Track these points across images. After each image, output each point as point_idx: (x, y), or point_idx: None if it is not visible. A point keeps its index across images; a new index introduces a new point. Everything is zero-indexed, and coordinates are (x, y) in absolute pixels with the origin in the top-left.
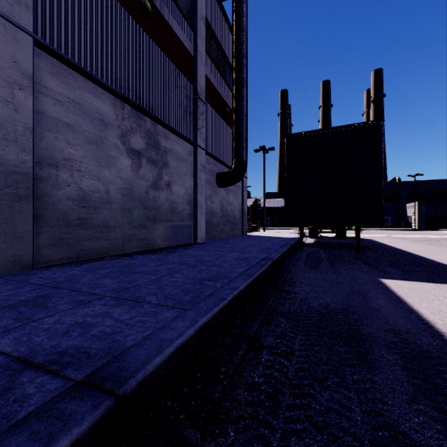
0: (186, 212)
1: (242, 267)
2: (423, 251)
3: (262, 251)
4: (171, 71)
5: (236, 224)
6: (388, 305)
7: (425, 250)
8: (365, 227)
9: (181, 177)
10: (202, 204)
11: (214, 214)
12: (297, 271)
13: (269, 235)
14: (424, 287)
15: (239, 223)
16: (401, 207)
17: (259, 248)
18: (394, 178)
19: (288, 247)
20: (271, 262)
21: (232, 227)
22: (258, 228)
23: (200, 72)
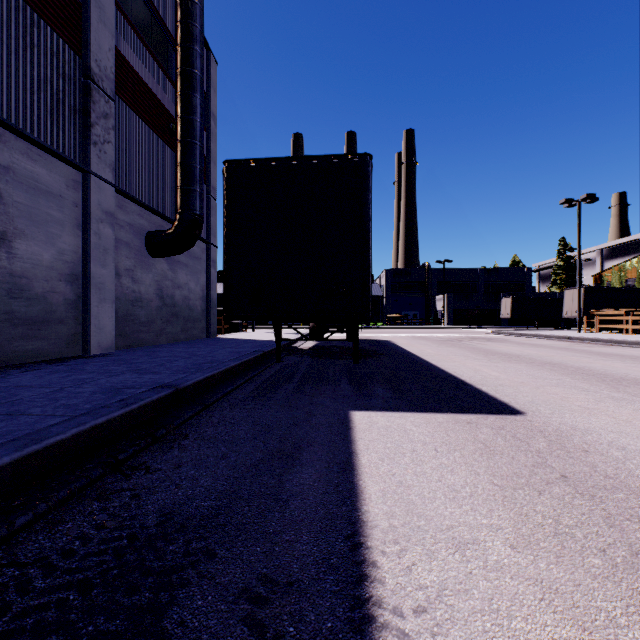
0: (60, 297)
1: (66, 415)
2: (438, 355)
3: (188, 369)
4: (11, 8)
5: (195, 320)
6: (317, 482)
7: (441, 354)
8: (392, 324)
9: (46, 228)
10: (105, 284)
11: (140, 303)
12: (224, 406)
13: (253, 337)
14: (406, 423)
15: (201, 318)
16: (431, 299)
17: (192, 363)
18: (424, 264)
19: (249, 358)
20: (164, 393)
21: (187, 325)
22: (245, 327)
23: (101, 39)
